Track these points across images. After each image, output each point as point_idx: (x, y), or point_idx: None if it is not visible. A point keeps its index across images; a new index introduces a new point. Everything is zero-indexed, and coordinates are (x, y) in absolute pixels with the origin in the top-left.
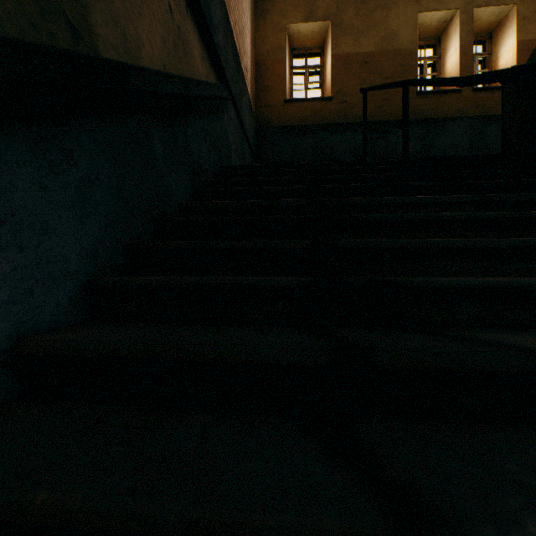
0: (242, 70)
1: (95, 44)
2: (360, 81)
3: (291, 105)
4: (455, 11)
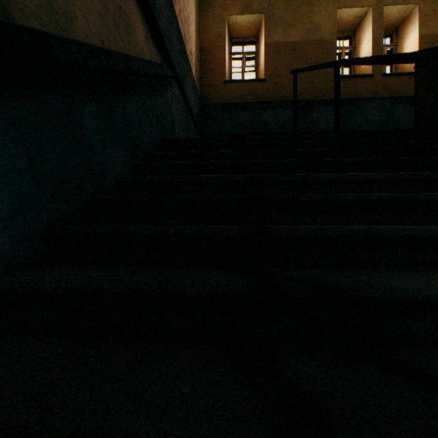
0: (186, 53)
1: (6, 9)
2: (289, 66)
3: (230, 85)
4: (368, 8)
